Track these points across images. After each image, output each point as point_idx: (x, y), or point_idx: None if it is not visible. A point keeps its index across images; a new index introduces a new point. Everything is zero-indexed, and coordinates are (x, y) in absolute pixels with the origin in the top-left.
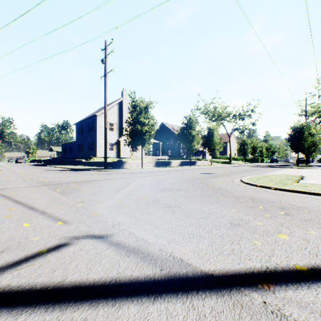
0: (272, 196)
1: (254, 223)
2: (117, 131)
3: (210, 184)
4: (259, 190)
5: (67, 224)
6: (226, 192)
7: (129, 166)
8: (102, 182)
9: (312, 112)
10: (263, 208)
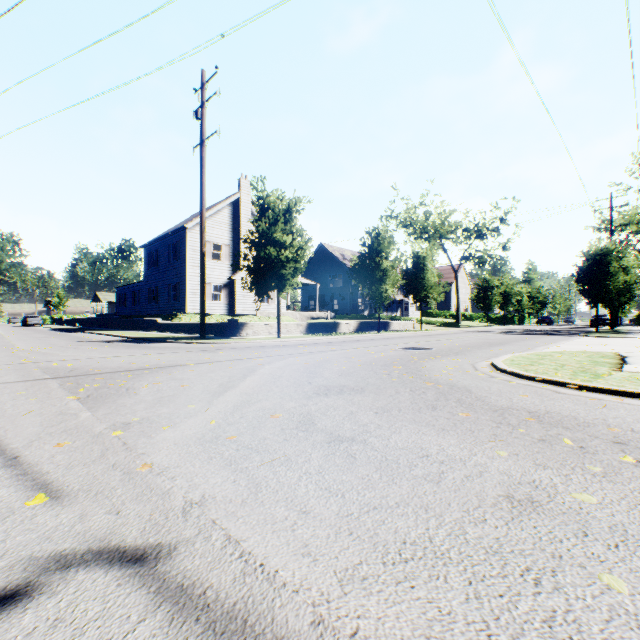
0: (580, 408)
1: (570, 497)
2: (228, 260)
3: (428, 374)
4: (542, 391)
5: (58, 505)
6: (469, 396)
7: (253, 332)
8: (187, 371)
9: (620, 224)
10: (573, 444)
